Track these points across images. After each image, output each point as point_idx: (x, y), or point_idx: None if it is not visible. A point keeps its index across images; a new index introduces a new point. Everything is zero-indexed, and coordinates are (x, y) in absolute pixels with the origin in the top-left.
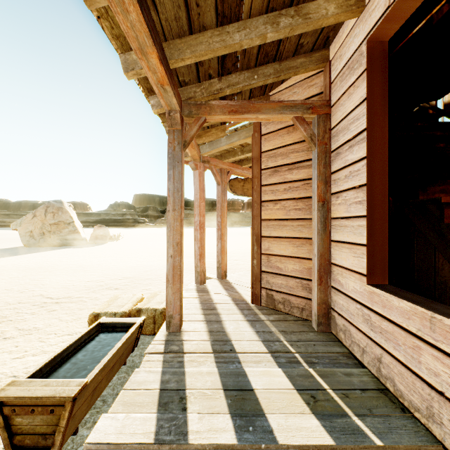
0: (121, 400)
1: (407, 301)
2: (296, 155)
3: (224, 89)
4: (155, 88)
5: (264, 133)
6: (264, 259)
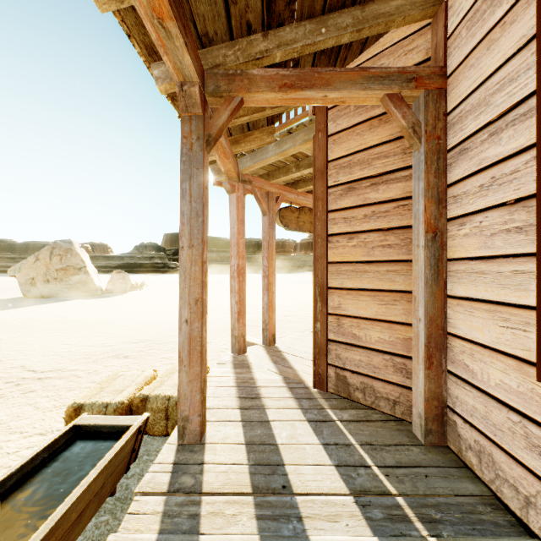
0: None
1: None
2: (384, 161)
3: (272, 51)
4: (150, 27)
5: (332, 133)
6: (332, 321)
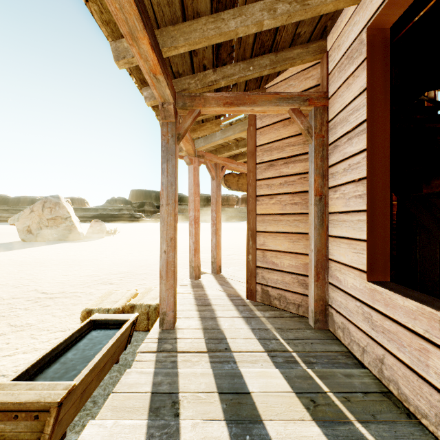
0: (111, 405)
1: (413, 301)
2: (292, 148)
3: (219, 81)
4: (148, 77)
5: (259, 127)
6: (259, 254)
